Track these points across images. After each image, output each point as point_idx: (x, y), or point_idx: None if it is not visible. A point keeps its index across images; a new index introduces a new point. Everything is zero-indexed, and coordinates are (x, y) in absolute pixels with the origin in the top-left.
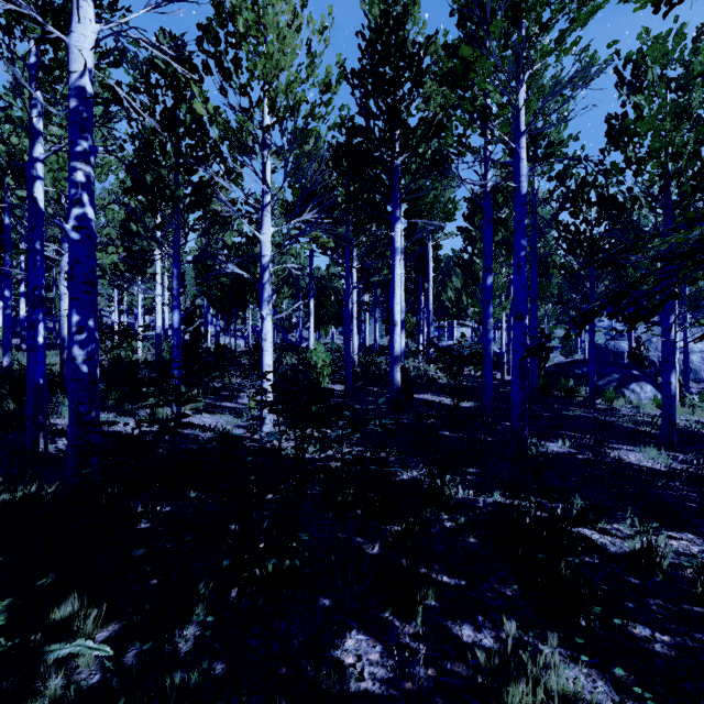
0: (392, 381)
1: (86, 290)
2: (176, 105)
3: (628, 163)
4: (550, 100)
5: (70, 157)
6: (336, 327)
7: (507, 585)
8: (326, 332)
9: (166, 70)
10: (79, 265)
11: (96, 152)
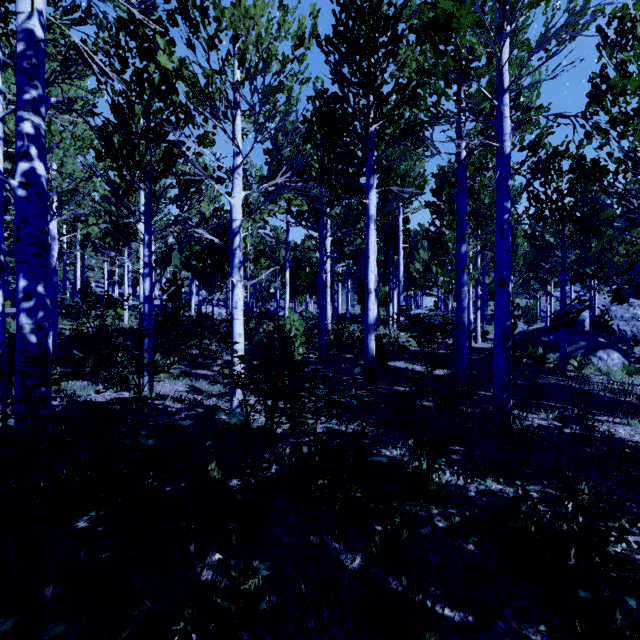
0: (366, 349)
1: (34, 253)
2: (146, 68)
3: (613, 124)
4: (538, 51)
5: (17, 106)
6: (310, 297)
7: (528, 623)
8: (301, 301)
9: (135, 31)
10: (27, 225)
11: (47, 102)
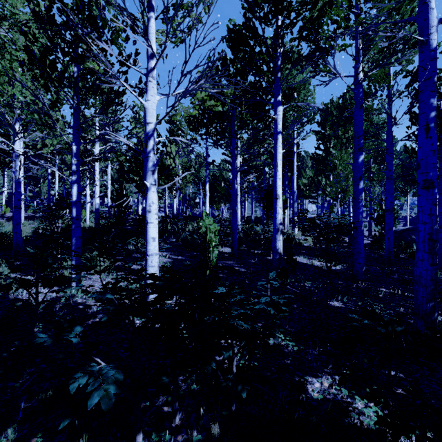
0: (274, 248)
1: None
2: None
3: None
4: None
5: None
6: (224, 204)
7: None
8: (217, 207)
9: None
10: None
11: None
